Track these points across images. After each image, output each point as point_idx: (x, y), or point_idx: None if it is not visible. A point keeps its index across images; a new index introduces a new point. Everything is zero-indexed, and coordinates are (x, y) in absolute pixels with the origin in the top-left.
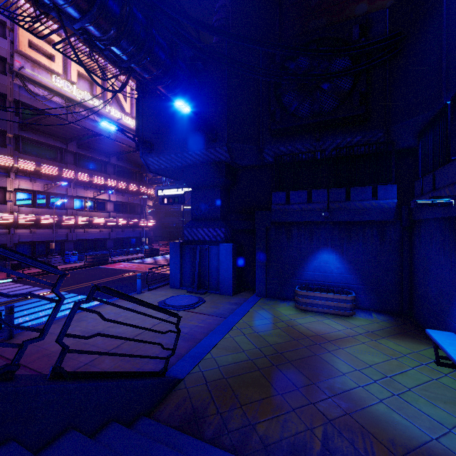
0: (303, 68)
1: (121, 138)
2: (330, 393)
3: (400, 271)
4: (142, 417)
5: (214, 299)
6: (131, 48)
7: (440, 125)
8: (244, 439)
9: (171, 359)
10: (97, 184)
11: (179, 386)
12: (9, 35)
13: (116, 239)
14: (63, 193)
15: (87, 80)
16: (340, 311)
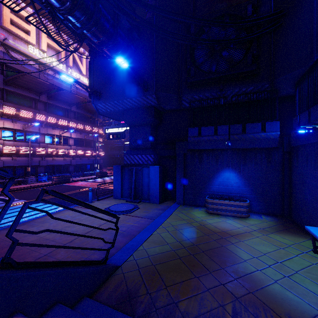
0: (210, 37)
1: (79, 93)
2: (235, 276)
3: (282, 184)
4: (85, 298)
5: (145, 206)
6: (83, 17)
7: (314, 74)
8: (169, 316)
9: (112, 250)
10: (62, 125)
11: (117, 272)
12: None
13: (76, 165)
14: (36, 131)
15: (54, 50)
16: (238, 214)
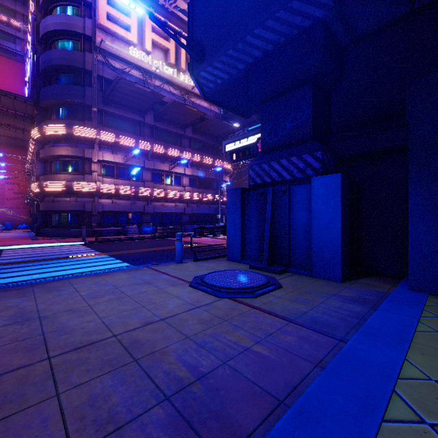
0: None
1: None
2: None
3: None
4: None
5: (299, 284)
6: None
7: None
8: None
9: None
10: (172, 157)
11: None
12: (94, 16)
13: (192, 214)
14: (140, 165)
15: (161, 49)
16: None
